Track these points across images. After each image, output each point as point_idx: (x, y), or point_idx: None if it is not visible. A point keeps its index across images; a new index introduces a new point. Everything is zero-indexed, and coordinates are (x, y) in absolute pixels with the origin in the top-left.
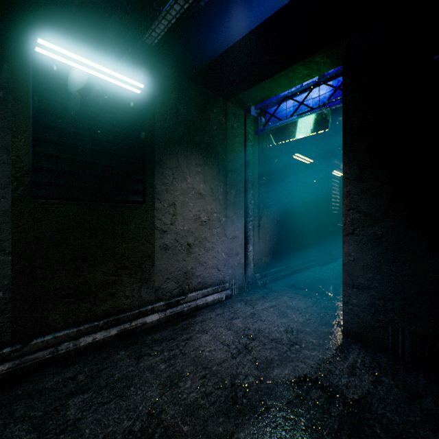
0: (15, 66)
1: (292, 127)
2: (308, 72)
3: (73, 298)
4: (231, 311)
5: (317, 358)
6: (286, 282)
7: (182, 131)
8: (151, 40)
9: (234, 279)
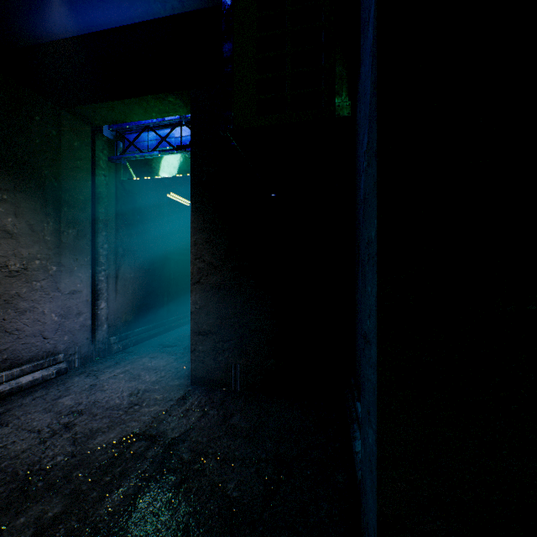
0: None
1: (155, 163)
2: (164, 108)
3: None
4: (61, 389)
5: (155, 412)
6: (154, 342)
7: None
8: None
9: (74, 347)
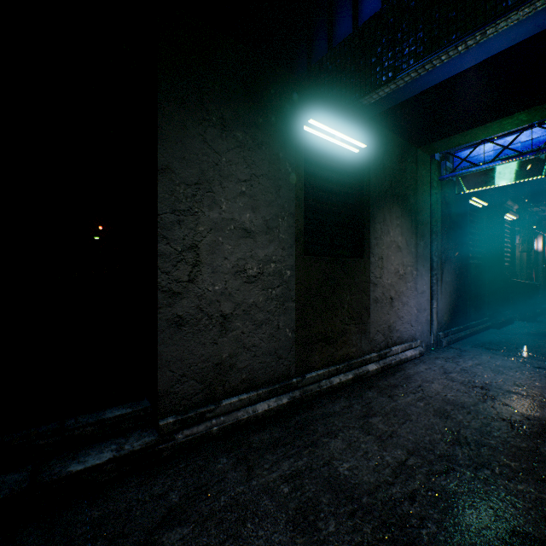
0: (296, 145)
1: (492, 173)
2: (527, 118)
3: (324, 342)
4: (437, 367)
5: None
6: (470, 343)
7: (387, 185)
8: (368, 100)
9: (422, 336)
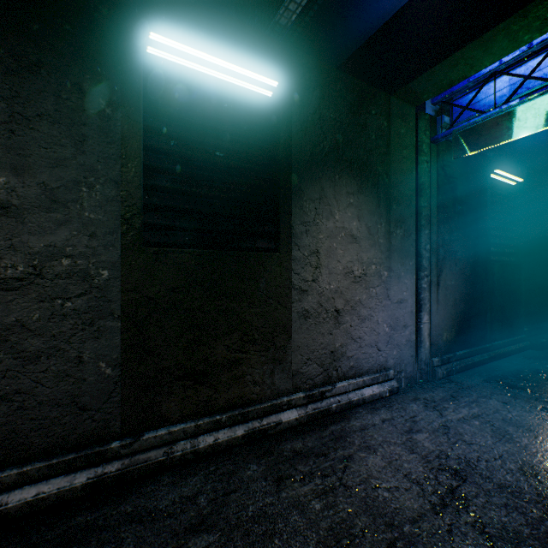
0: (124, 74)
1: (507, 120)
2: None
3: (190, 380)
4: (405, 417)
5: None
6: (484, 374)
7: (328, 145)
8: (287, 17)
9: (400, 364)
